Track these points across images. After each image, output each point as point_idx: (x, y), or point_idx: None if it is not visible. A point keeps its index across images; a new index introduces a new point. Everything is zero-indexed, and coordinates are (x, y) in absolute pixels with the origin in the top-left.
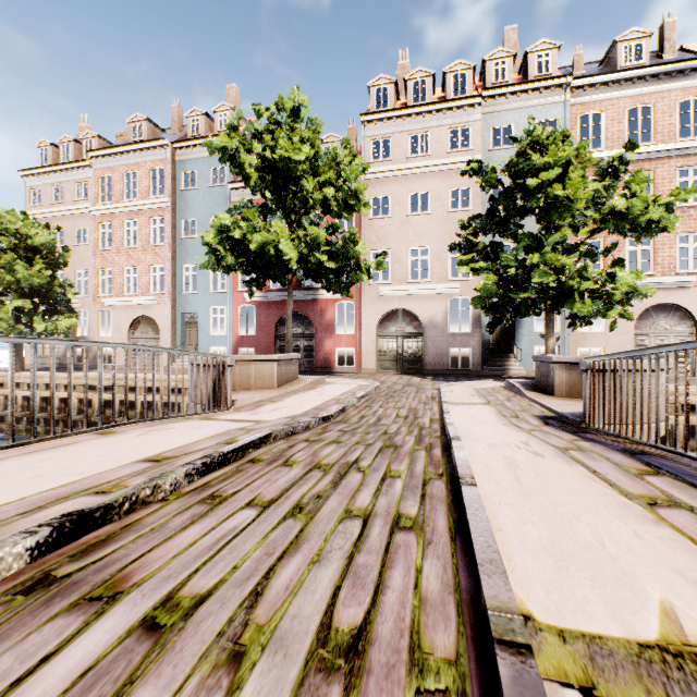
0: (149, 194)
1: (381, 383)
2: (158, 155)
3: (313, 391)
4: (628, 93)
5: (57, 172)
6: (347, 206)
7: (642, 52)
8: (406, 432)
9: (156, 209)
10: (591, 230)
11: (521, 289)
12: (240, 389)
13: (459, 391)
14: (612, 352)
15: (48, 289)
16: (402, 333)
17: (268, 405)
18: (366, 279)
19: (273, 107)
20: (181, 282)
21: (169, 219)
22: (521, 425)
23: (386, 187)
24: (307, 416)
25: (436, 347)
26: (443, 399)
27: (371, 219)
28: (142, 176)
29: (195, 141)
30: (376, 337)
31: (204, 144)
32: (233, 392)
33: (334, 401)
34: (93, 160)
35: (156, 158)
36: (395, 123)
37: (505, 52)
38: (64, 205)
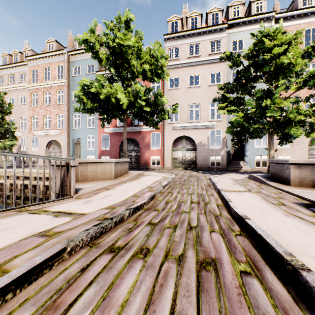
0: (56, 78)
1: (175, 175)
2: (60, 58)
3: (135, 181)
4: (305, 21)
5: (10, 68)
6: (156, 74)
7: (311, 0)
8: (208, 226)
9: (59, 86)
10: (298, 87)
11: (255, 121)
12: (91, 180)
13: (223, 181)
14: (296, 158)
15: (0, 125)
16: (185, 148)
17: (102, 192)
18: (167, 117)
19: (115, 20)
20: (72, 123)
21: (66, 91)
22: (300, 215)
23: (176, 73)
24: (125, 205)
25: (203, 156)
26: (218, 187)
27: (169, 89)
28: (52, 69)
29: (79, 51)
30: (171, 150)
31: (75, 39)
32: (85, 182)
33: (148, 189)
34: (28, 62)
35: (59, 60)
36: (181, 39)
37: (239, 2)
38: (14, 84)
